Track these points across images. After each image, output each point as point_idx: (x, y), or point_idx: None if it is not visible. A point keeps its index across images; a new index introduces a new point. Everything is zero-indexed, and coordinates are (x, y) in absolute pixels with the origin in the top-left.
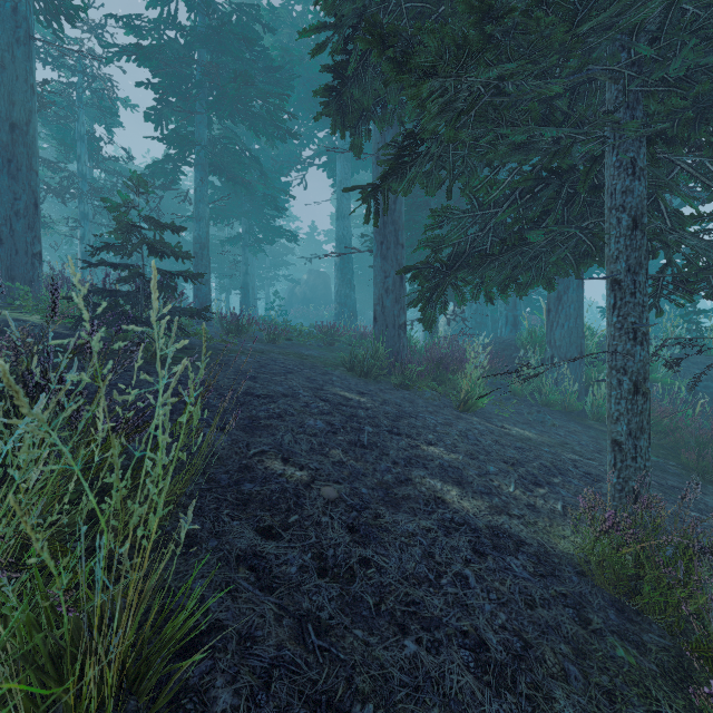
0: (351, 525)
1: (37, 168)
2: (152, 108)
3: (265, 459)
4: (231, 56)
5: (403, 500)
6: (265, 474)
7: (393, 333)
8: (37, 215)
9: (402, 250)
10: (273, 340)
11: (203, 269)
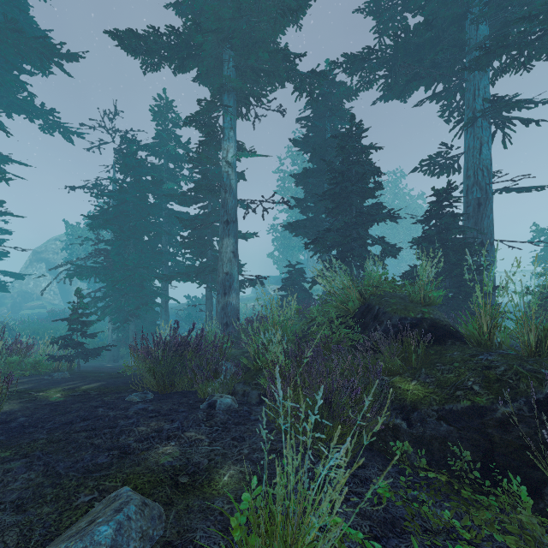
0: None
1: None
2: None
3: None
4: None
5: None
6: None
7: None
8: None
9: None
10: None
11: None
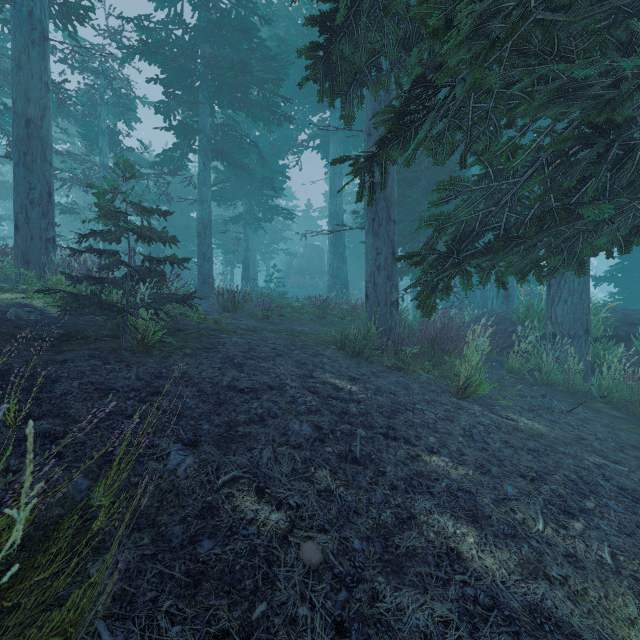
0: (338, 619)
1: (51, 159)
2: (161, 102)
3: (236, 492)
4: (230, 48)
5: (407, 559)
6: (232, 520)
7: (385, 310)
8: (51, 203)
9: (394, 226)
10: (267, 316)
11: (205, 247)
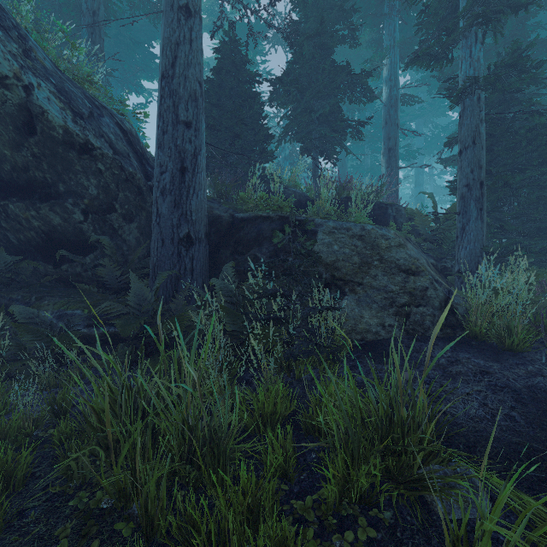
0: None
1: None
2: None
3: None
4: None
5: None
6: None
7: None
8: None
9: None
10: None
11: None
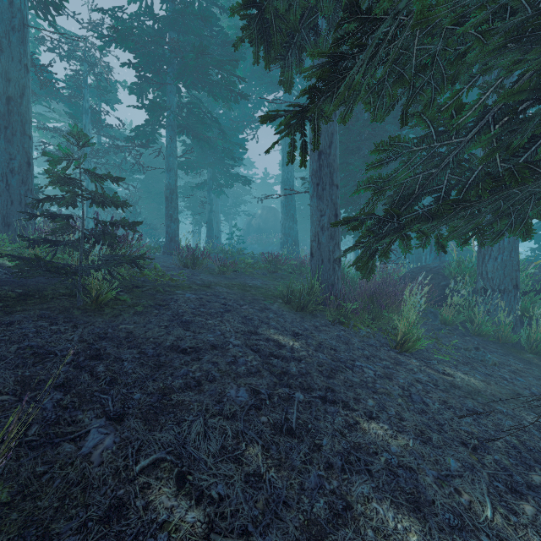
0: None
1: (30, 133)
2: (134, 83)
3: (153, 481)
4: (193, 35)
5: None
6: (141, 523)
7: (328, 267)
8: (29, 171)
9: (337, 190)
10: (223, 271)
11: (172, 210)
